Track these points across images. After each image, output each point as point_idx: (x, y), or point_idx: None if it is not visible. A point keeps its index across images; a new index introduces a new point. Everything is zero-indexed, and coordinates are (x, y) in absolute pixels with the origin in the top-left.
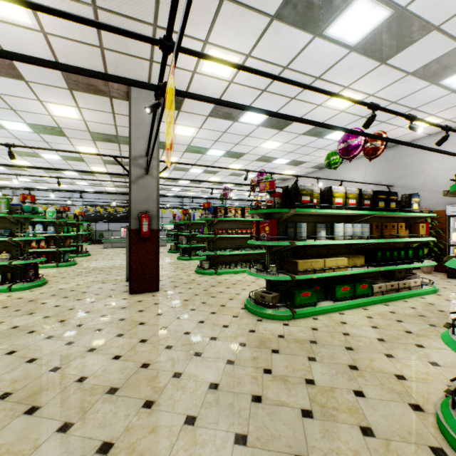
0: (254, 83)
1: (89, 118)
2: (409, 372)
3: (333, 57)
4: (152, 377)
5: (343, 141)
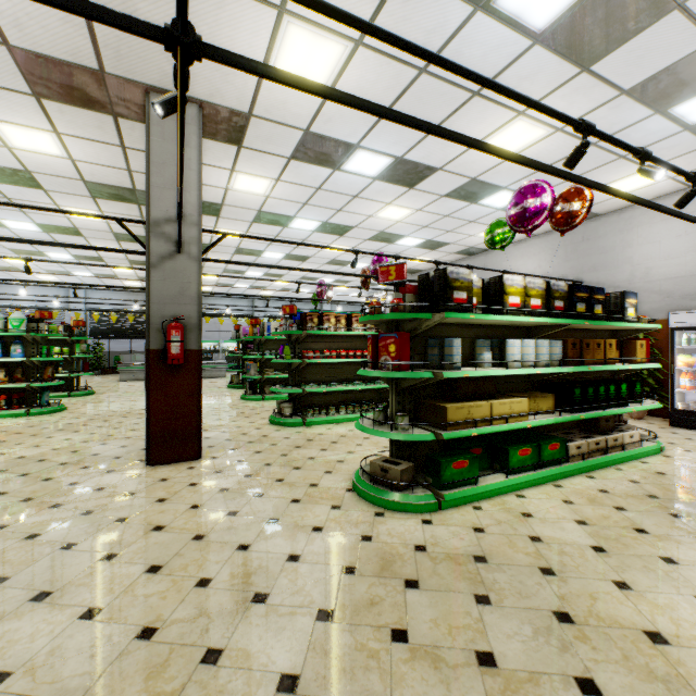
0: (368, 97)
1: (80, 155)
2: (669, 625)
3: (503, 53)
4: (155, 667)
5: (516, 202)
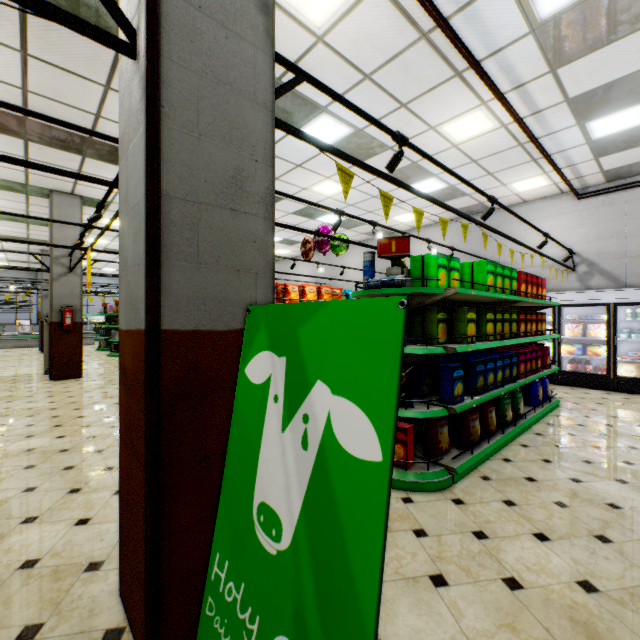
0: None
1: None
2: None
3: None
4: (79, 404)
5: None
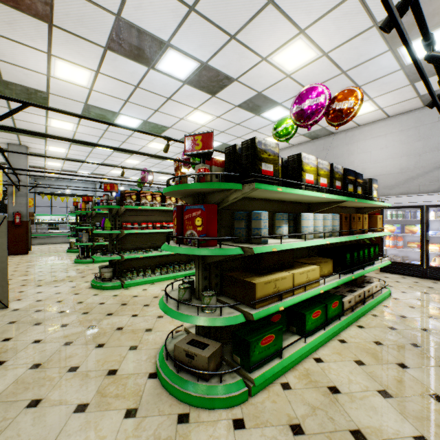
0: None
1: None
2: None
3: None
4: None
5: (299, 101)
